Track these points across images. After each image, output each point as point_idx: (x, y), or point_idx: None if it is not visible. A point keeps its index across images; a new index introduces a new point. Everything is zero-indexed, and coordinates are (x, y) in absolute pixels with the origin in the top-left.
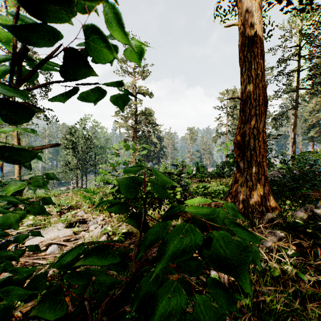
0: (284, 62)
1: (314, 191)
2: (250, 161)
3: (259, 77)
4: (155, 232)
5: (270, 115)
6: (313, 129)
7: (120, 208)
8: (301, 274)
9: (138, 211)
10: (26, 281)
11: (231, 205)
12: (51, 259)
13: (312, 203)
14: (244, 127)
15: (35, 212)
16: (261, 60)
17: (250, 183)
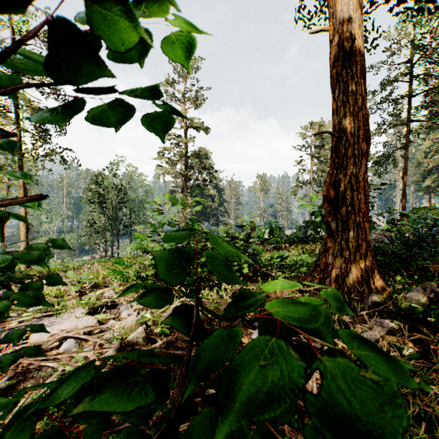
0: (390, 85)
1: (434, 262)
2: (345, 221)
3: (359, 104)
4: (215, 344)
5: (370, 157)
6: (430, 176)
7: (160, 297)
8: (424, 384)
9: (189, 290)
10: (28, 393)
11: (333, 292)
12: (65, 361)
13: (433, 280)
14: (337, 173)
15: (29, 302)
16: (361, 80)
17: (345, 252)
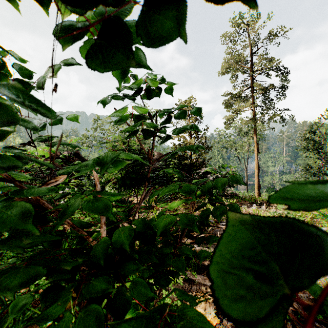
0: None
1: None
2: None
3: None
4: None
5: None
6: None
7: None
8: None
9: None
10: None
11: None
12: None
13: None
14: None
15: (191, 223)
16: None
17: None
